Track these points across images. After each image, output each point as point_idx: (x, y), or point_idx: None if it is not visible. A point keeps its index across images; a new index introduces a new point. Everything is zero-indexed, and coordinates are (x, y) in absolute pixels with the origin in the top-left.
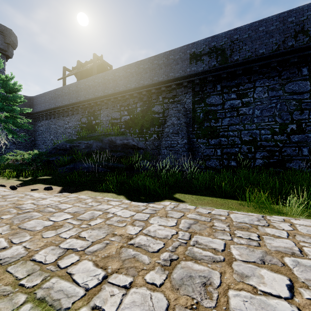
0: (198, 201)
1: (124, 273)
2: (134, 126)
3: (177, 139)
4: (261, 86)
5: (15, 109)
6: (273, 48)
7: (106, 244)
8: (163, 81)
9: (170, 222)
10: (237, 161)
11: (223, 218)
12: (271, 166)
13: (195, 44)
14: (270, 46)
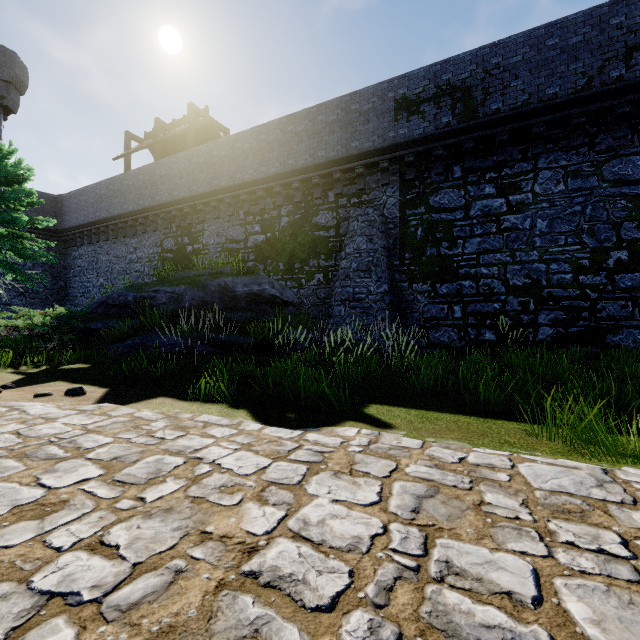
0: (426, 426)
1: None
2: (276, 255)
3: (367, 283)
4: (550, 168)
5: (19, 218)
6: (577, 85)
7: (175, 575)
8: (336, 160)
9: (362, 490)
10: (497, 331)
11: (504, 477)
12: (573, 341)
13: (405, 78)
14: (571, 81)
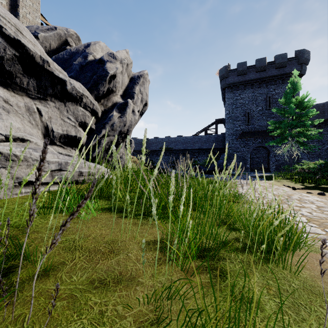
0: None
1: (316, 225)
2: None
3: None
4: None
5: (305, 123)
6: None
7: (321, 219)
8: None
9: None
10: None
11: None
12: None
13: None
14: None
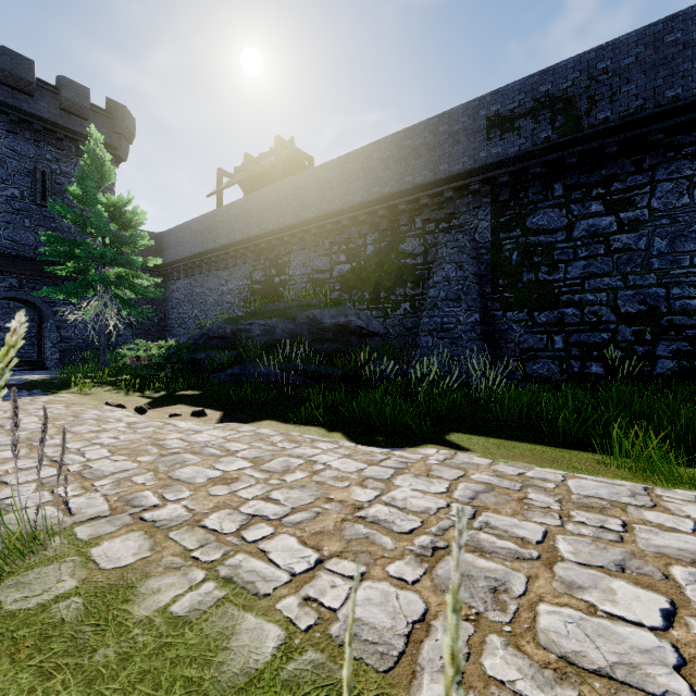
0: (501, 452)
1: (351, 559)
2: (361, 285)
3: (456, 312)
4: (670, 180)
5: (134, 260)
6: None
7: (317, 514)
8: (423, 185)
9: (435, 486)
10: (606, 364)
11: (551, 486)
12: None
13: (498, 94)
14: (695, 79)
